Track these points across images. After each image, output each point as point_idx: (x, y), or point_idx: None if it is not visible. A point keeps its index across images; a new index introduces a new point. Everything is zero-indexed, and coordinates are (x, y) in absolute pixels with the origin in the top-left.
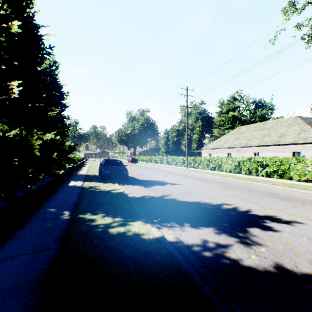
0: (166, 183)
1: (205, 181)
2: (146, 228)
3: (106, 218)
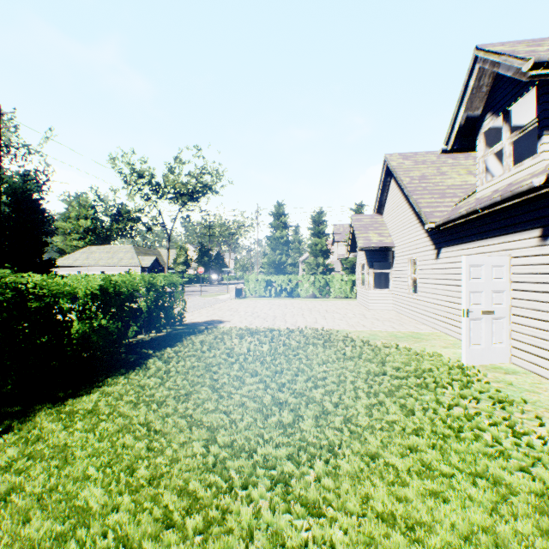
0: None
1: None
2: None
3: None
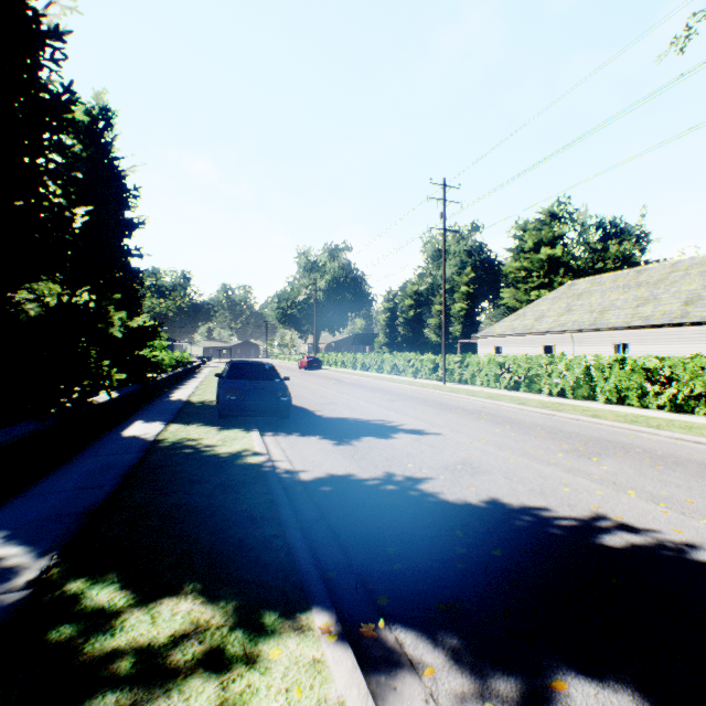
0: (395, 429)
1: (504, 424)
2: (324, 705)
3: (162, 605)
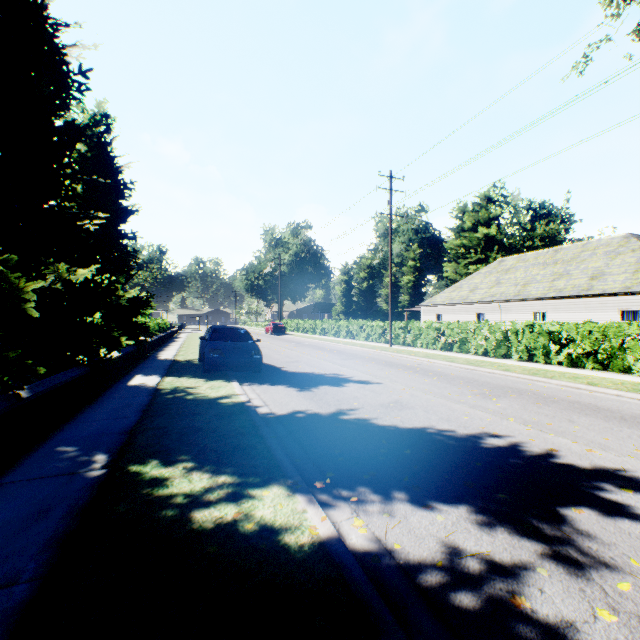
0: (346, 380)
1: (433, 376)
2: (295, 510)
3: (193, 475)
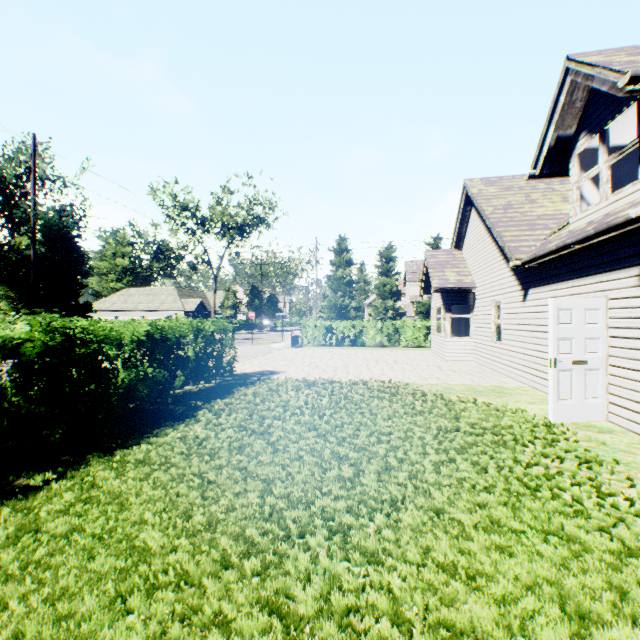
0: None
1: None
2: None
3: None
